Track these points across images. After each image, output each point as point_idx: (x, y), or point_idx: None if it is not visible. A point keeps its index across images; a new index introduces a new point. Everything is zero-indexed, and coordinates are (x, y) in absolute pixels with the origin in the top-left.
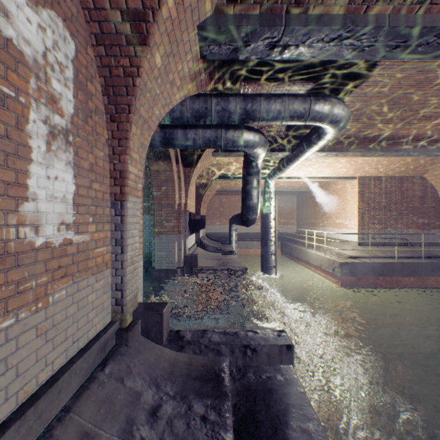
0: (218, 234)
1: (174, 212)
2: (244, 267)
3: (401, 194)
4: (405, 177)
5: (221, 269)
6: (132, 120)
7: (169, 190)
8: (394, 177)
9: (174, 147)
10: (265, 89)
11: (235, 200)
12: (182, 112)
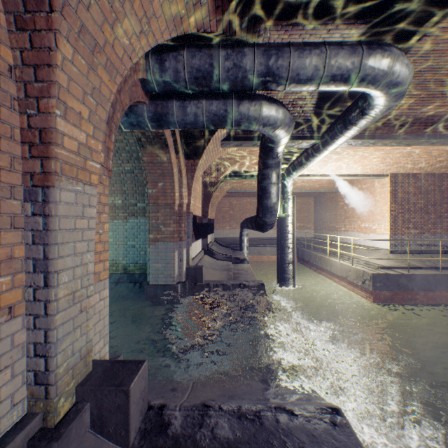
0: (228, 239)
1: (174, 214)
2: (260, 282)
3: (441, 194)
4: (446, 174)
5: (231, 284)
6: (57, 26)
7: (167, 187)
8: (432, 173)
9: (170, 126)
10: (294, 38)
11: (246, 202)
12: (177, 71)
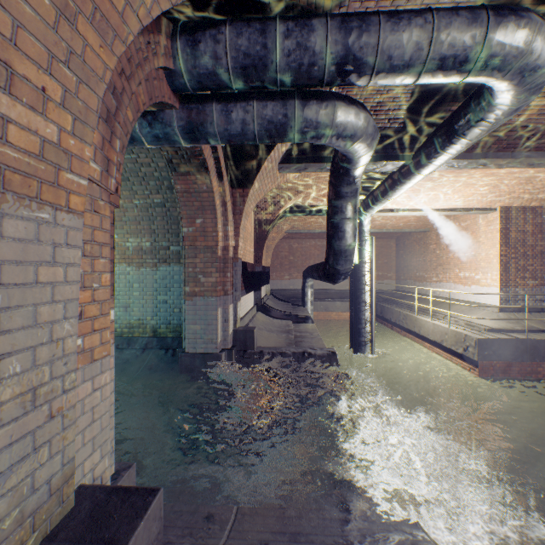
0: (287, 291)
1: (217, 259)
2: (330, 350)
3: None
4: None
5: (292, 352)
6: None
7: (207, 224)
8: None
9: (208, 140)
10: (383, 6)
11: (310, 246)
12: (216, 57)
